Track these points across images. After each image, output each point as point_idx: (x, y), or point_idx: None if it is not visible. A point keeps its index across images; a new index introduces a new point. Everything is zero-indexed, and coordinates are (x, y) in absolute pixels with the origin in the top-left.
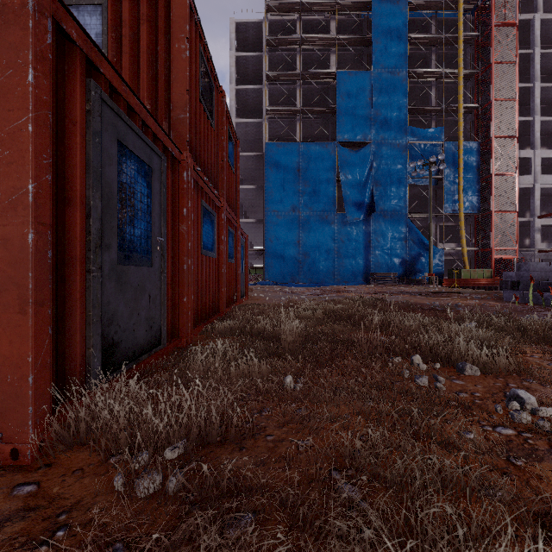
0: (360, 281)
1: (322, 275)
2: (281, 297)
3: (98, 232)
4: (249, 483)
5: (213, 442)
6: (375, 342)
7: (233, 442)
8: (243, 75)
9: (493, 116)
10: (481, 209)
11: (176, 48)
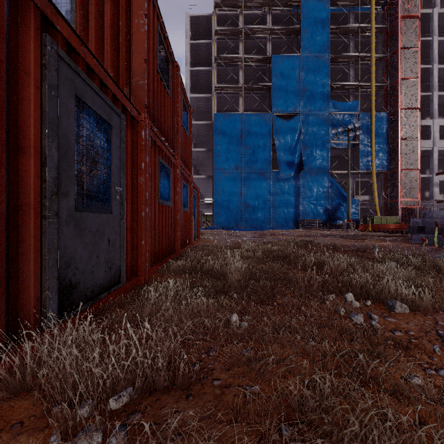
0: (291, 226)
1: (260, 221)
2: (227, 240)
3: (54, 180)
4: (194, 443)
5: (160, 388)
6: (312, 282)
7: (180, 388)
8: (196, 59)
9: (400, 92)
10: (390, 167)
11: (135, 23)
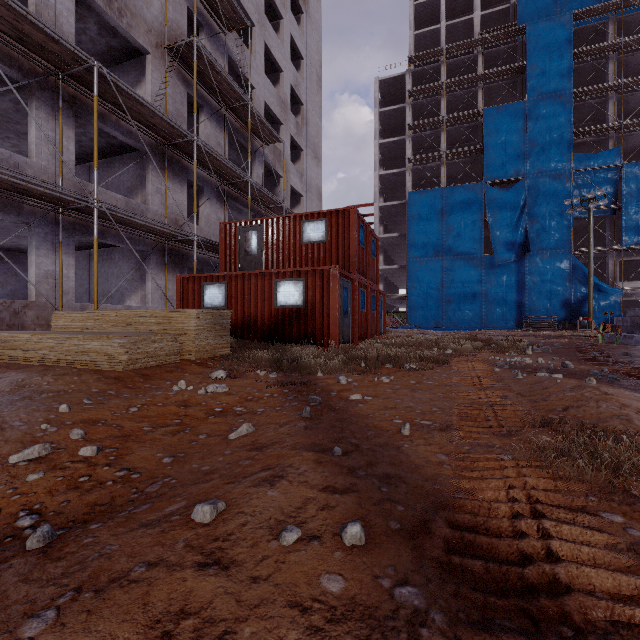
0: (510, 326)
1: (467, 319)
2: None
3: (341, 311)
4: None
5: None
6: (420, 343)
7: None
8: (387, 125)
9: None
10: None
11: (352, 234)
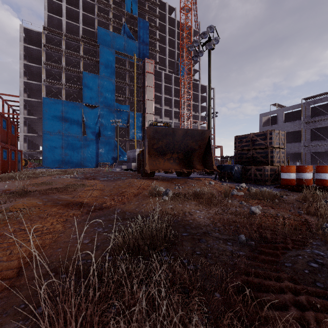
0: (93, 166)
1: (75, 163)
2: None
3: None
4: None
5: None
6: (34, 173)
7: None
8: (29, 54)
9: (146, 105)
10: (143, 139)
11: None
